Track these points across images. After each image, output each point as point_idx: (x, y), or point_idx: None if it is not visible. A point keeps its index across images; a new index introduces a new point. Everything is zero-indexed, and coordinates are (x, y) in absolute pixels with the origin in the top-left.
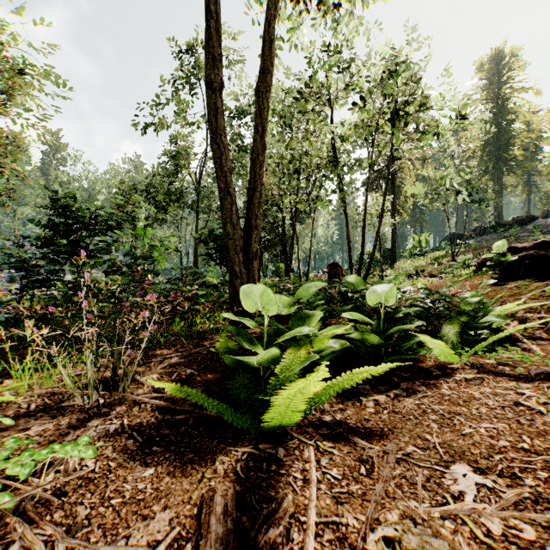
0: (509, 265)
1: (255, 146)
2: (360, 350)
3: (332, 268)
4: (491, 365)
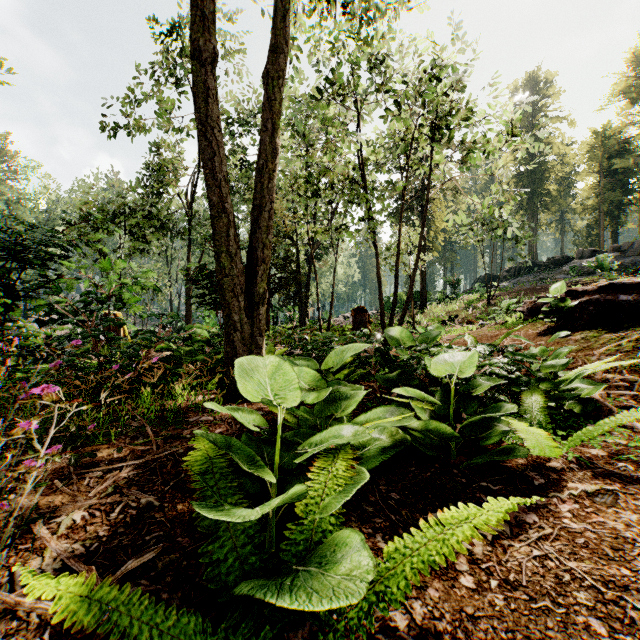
0: (568, 312)
1: (262, 148)
2: (418, 440)
3: (357, 314)
4: (602, 460)
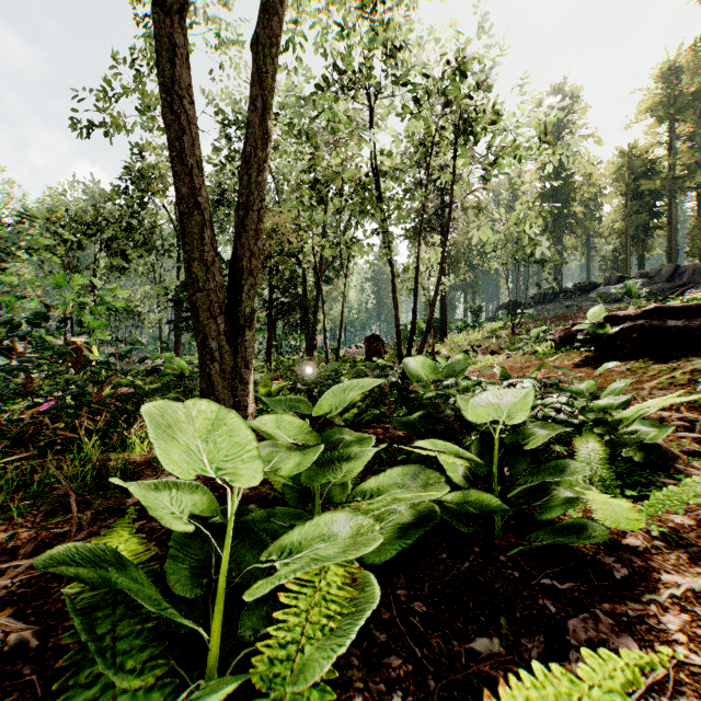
0: (608, 340)
1: (249, 131)
2: (448, 510)
3: (370, 342)
4: (692, 532)
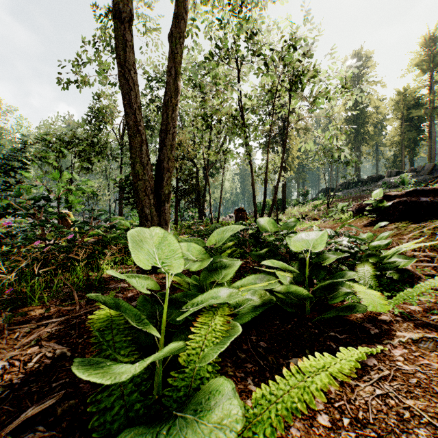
0: (384, 210)
1: (167, 88)
2: (281, 300)
3: (238, 213)
4: (419, 314)
